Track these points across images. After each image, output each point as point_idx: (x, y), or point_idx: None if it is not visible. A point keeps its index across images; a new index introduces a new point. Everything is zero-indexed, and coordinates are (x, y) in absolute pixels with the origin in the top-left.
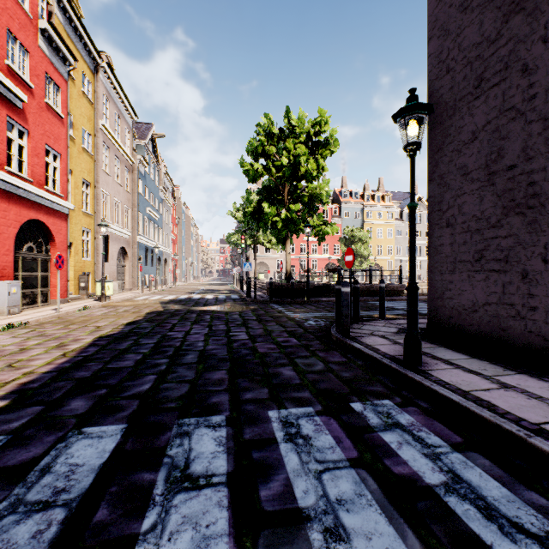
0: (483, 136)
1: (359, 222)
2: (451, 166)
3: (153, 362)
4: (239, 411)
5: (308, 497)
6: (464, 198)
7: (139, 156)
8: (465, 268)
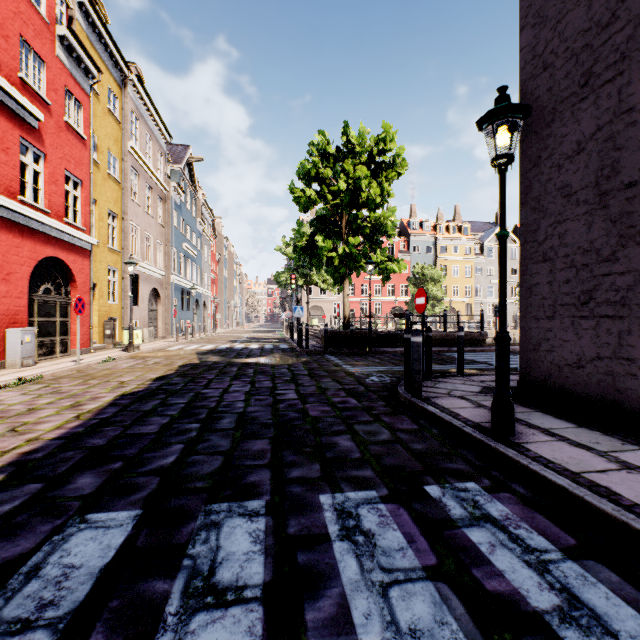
0: (592, 147)
1: (431, 258)
2: (550, 186)
3: (181, 427)
4: (283, 494)
5: (370, 623)
6: (567, 225)
7: (173, 183)
8: (568, 312)
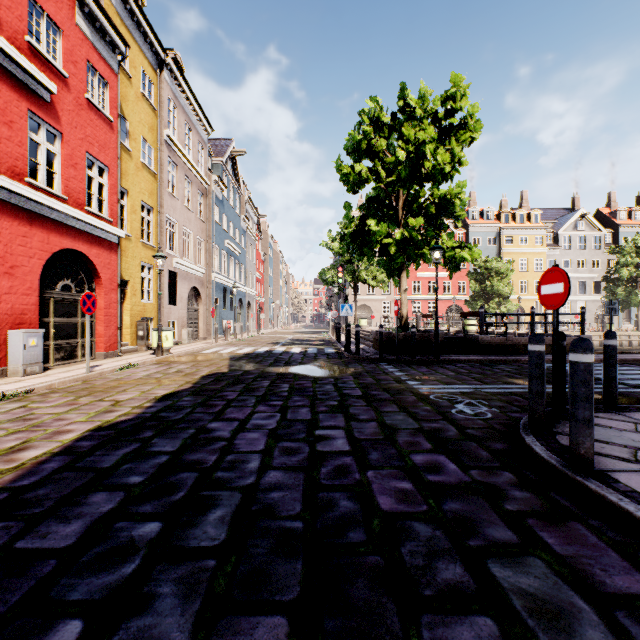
0: None
1: (494, 251)
2: None
3: (123, 534)
4: None
5: None
6: None
7: (214, 177)
8: None
